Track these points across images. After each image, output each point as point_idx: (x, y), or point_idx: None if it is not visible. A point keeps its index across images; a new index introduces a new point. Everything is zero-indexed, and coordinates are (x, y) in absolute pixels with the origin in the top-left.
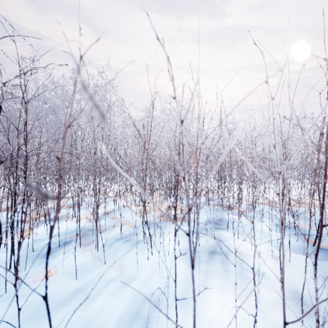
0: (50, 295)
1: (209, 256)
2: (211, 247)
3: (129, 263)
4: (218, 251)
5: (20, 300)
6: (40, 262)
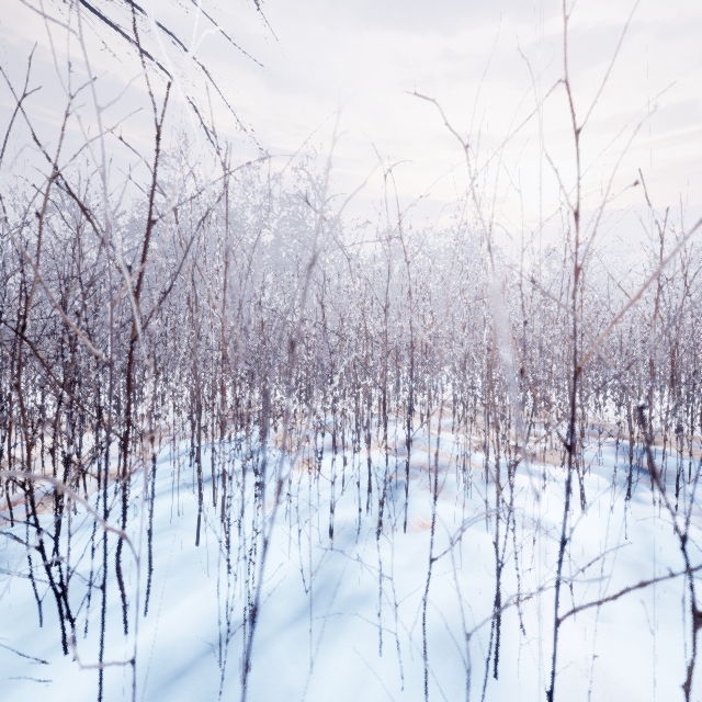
0: (475, 547)
1: (693, 519)
2: (680, 507)
3: (546, 519)
4: (701, 513)
5: (439, 548)
6: (396, 507)
